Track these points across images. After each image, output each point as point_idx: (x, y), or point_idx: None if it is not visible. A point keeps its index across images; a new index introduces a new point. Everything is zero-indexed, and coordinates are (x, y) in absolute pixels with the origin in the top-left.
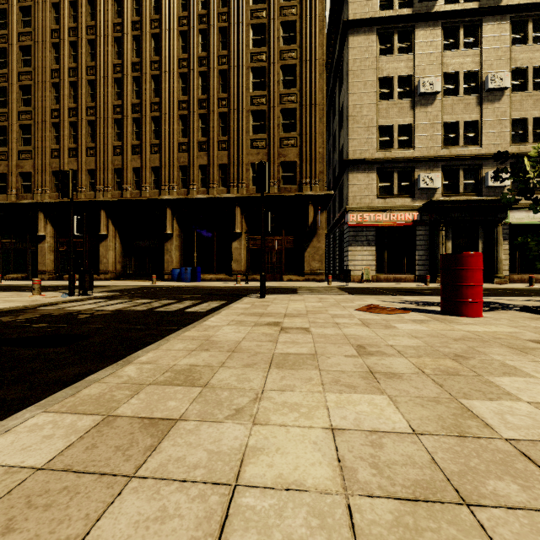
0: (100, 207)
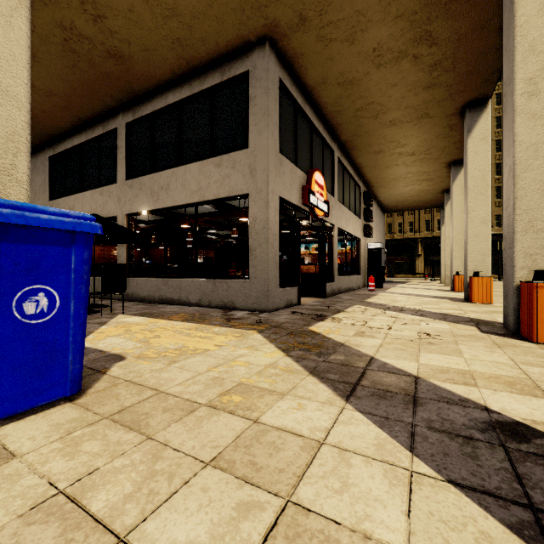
0: (418, 241)
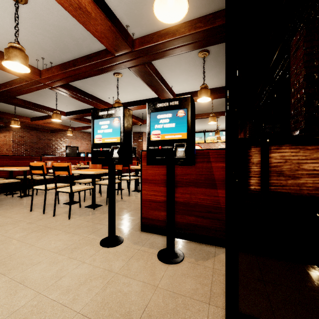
0: None
